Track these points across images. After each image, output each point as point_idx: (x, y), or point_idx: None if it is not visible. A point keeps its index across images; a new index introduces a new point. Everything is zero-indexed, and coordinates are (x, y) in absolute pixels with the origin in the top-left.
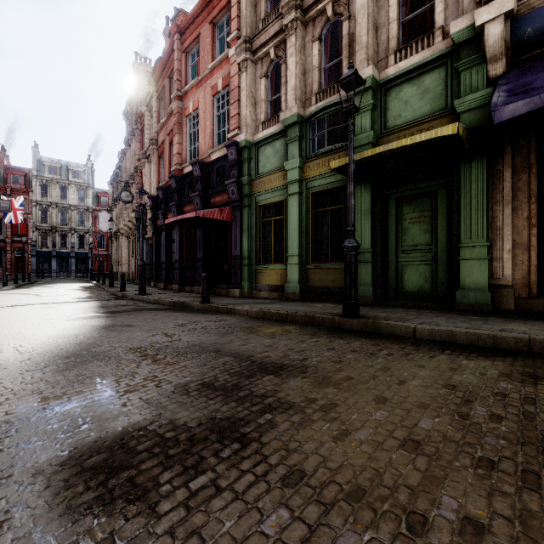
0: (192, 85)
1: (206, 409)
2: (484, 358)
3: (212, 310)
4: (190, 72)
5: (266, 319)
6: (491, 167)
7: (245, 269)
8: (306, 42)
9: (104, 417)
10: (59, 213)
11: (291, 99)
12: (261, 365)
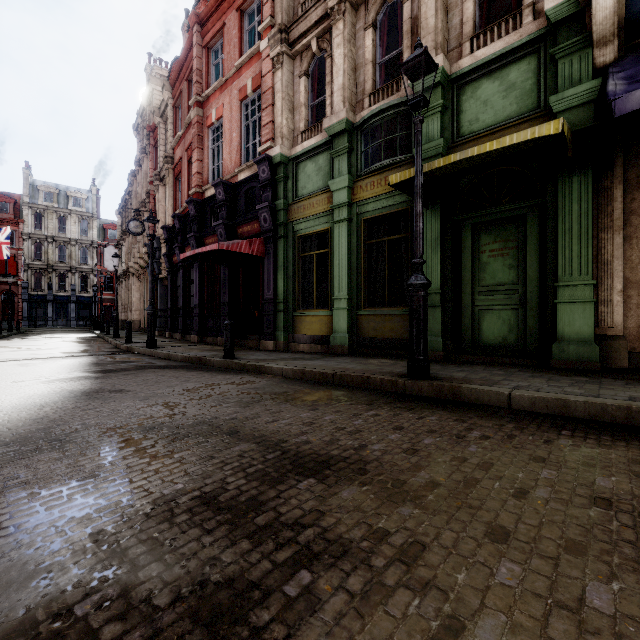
0: (215, 88)
1: (196, 557)
2: (625, 443)
3: (237, 368)
4: (213, 73)
5: (306, 380)
6: (597, 183)
7: (280, 315)
8: (357, 31)
9: (6, 579)
10: (57, 249)
11: (337, 102)
12: (296, 457)
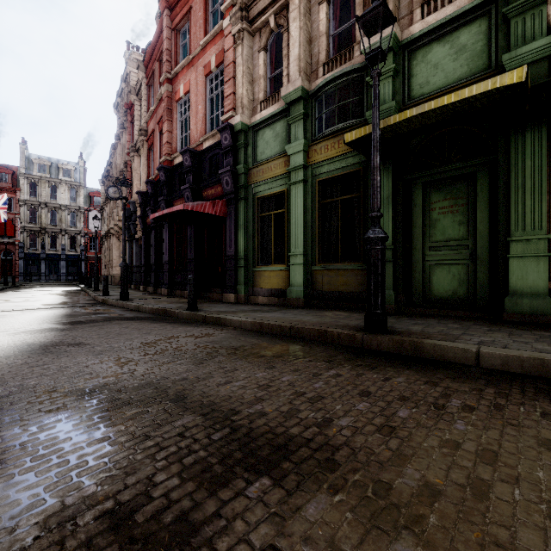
0: (183, 65)
1: None
2: None
3: (199, 320)
4: (181, 52)
5: (263, 332)
6: (548, 140)
7: (241, 270)
8: (311, 6)
9: None
10: (49, 214)
11: (294, 72)
12: (247, 439)
